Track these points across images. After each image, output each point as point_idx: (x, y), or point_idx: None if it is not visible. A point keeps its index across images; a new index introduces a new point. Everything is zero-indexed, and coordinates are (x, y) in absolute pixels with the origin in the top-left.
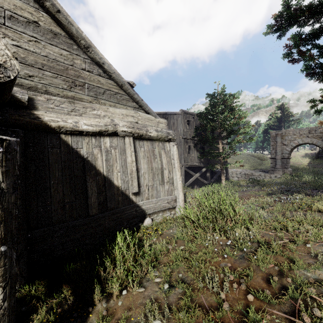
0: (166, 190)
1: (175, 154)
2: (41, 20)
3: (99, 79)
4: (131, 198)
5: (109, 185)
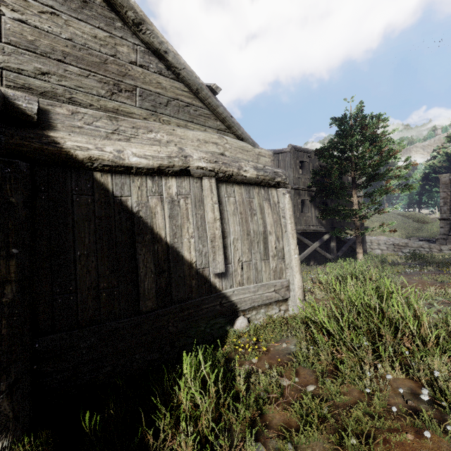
0: (272, 269)
1: (288, 208)
2: None
3: (159, 81)
4: (213, 282)
5: (176, 260)
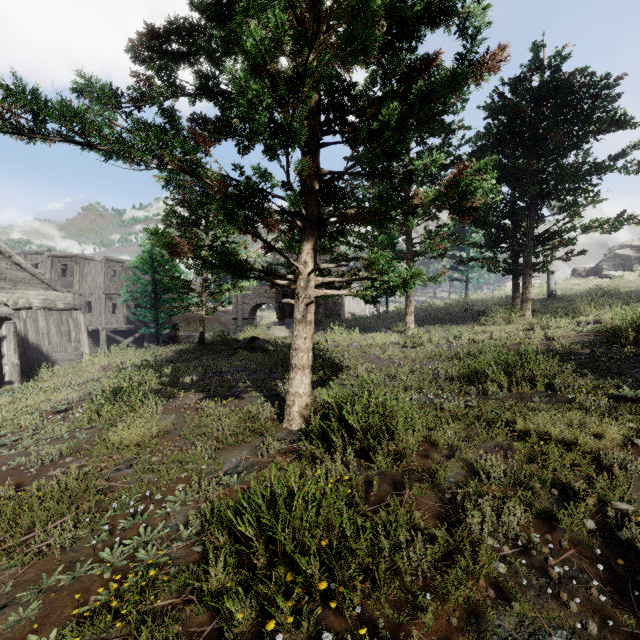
0: (73, 347)
1: (83, 320)
2: None
3: (17, 273)
4: (43, 351)
5: (27, 342)
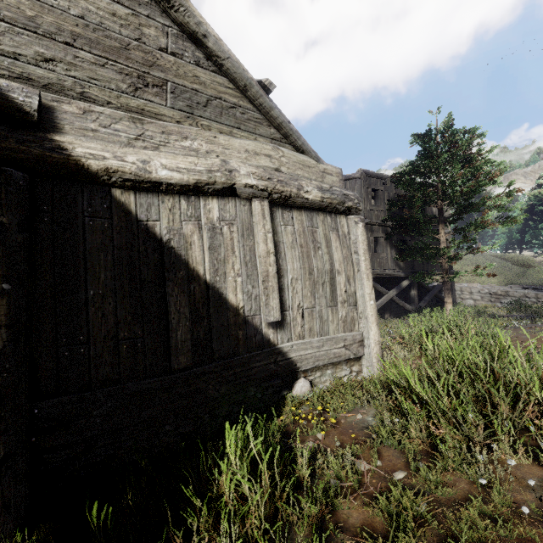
0: (341, 318)
1: (361, 241)
2: None
3: (196, 74)
4: (265, 333)
5: (218, 305)
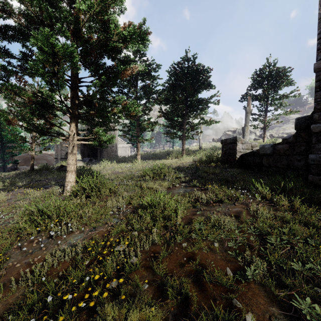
0: None
1: None
2: None
3: None
4: None
5: None
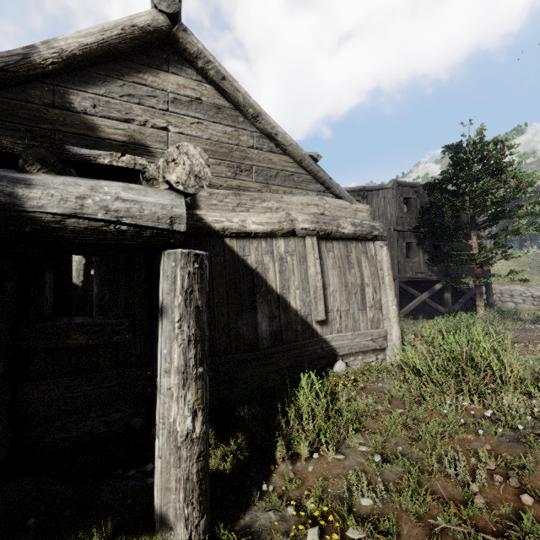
0: (369, 319)
1: (385, 260)
2: (203, 95)
3: (270, 158)
4: (314, 328)
5: (284, 308)
